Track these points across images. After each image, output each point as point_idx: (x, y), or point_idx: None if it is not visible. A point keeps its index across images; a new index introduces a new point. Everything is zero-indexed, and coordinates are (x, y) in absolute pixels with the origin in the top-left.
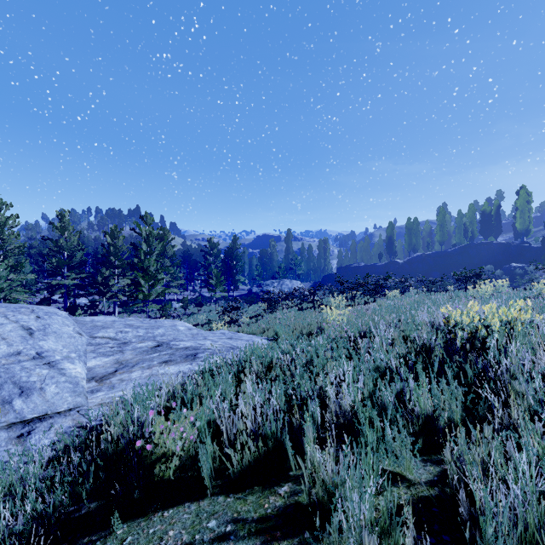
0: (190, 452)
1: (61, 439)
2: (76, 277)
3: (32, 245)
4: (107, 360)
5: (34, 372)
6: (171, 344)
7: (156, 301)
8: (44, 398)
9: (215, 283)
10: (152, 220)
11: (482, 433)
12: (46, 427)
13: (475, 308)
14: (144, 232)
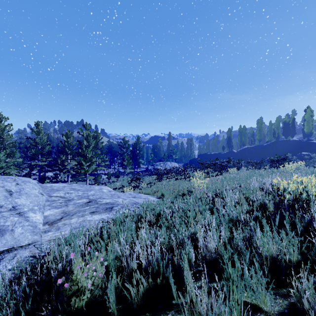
0: (99, 285)
1: (18, 267)
2: (45, 160)
3: (21, 142)
4: (57, 211)
5: (9, 219)
6: (97, 201)
7: (92, 174)
8: (13, 236)
9: (126, 164)
10: (90, 127)
11: (314, 271)
12: (11, 256)
13: (299, 179)
14: (85, 134)
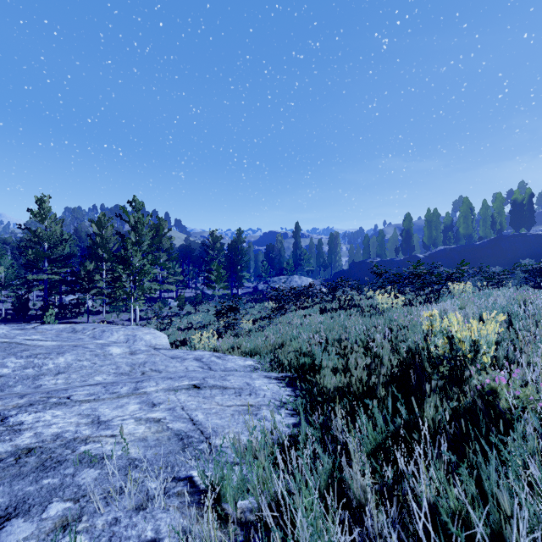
0: None
1: None
2: (57, 271)
3: (23, 239)
4: None
5: None
6: (3, 427)
7: (154, 299)
8: None
9: (215, 279)
10: (142, 205)
11: None
12: None
13: None
14: (133, 220)
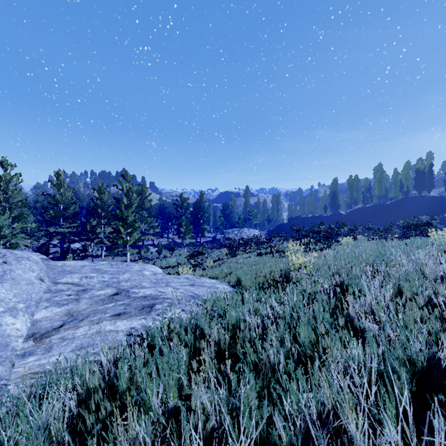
0: None
1: None
2: (69, 226)
3: (38, 200)
4: (58, 311)
5: None
6: (130, 292)
7: (136, 246)
8: None
9: (185, 231)
10: (132, 177)
11: None
12: None
13: None
14: (125, 188)
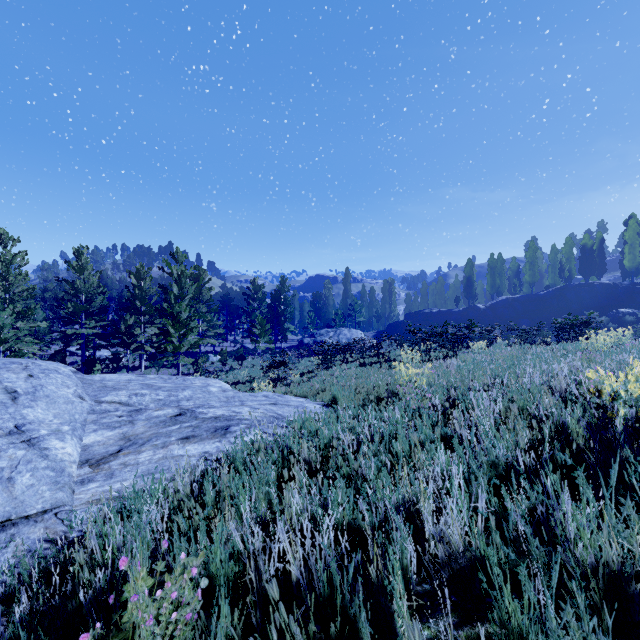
0: (186, 639)
1: (12, 570)
2: (95, 325)
3: (47, 288)
4: (111, 435)
5: (5, 454)
6: (197, 412)
7: (190, 354)
8: (11, 493)
9: (260, 333)
10: (185, 257)
11: None
12: (3, 541)
13: None
14: (175, 272)
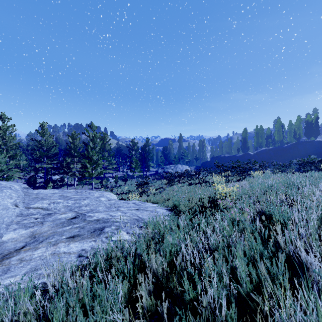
0: None
1: None
2: (51, 162)
3: (29, 144)
4: (24, 233)
5: None
6: (86, 216)
7: (100, 178)
8: None
9: (135, 167)
10: (96, 127)
11: None
12: None
13: None
14: (91, 135)
